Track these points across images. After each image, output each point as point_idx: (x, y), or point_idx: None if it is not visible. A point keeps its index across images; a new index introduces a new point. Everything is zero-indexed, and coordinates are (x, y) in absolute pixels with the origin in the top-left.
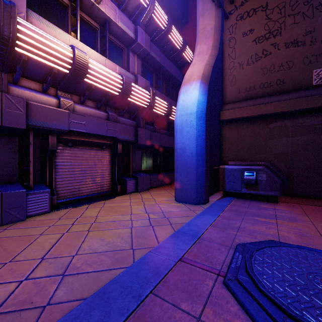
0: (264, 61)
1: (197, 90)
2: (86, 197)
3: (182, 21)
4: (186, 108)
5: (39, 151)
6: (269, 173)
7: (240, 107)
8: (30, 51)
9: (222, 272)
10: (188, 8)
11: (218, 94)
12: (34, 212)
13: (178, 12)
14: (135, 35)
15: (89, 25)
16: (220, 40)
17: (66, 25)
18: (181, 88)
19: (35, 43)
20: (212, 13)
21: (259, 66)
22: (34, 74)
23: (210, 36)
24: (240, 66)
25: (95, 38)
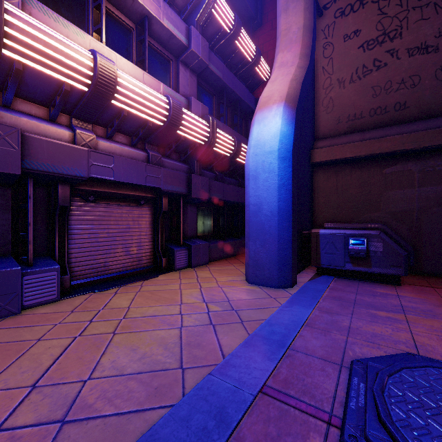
0: (377, 75)
1: (279, 117)
2: (116, 276)
3: (255, 22)
4: (263, 145)
5: (45, 208)
6: (387, 241)
7: (340, 144)
8: (27, 55)
9: (334, 419)
10: (263, 4)
11: (308, 125)
12: (35, 301)
13: (249, 10)
14: (188, 39)
15: (120, 24)
16: (312, 45)
17: (85, 23)
18: (256, 115)
19: (34, 43)
20: (299, 7)
21: (368, 83)
22: (35, 92)
23: (297, 40)
24: (340, 84)
25: (129, 43)
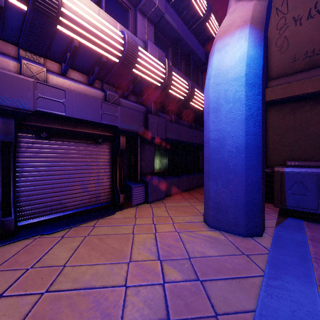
0: None
1: (245, 40)
2: (72, 214)
3: None
4: (226, 72)
5: None
6: None
7: (298, 80)
8: None
9: None
10: None
11: None
12: None
13: None
14: None
15: None
16: None
17: None
18: (215, 44)
19: None
20: None
21: None
22: None
23: None
24: (296, 22)
25: None
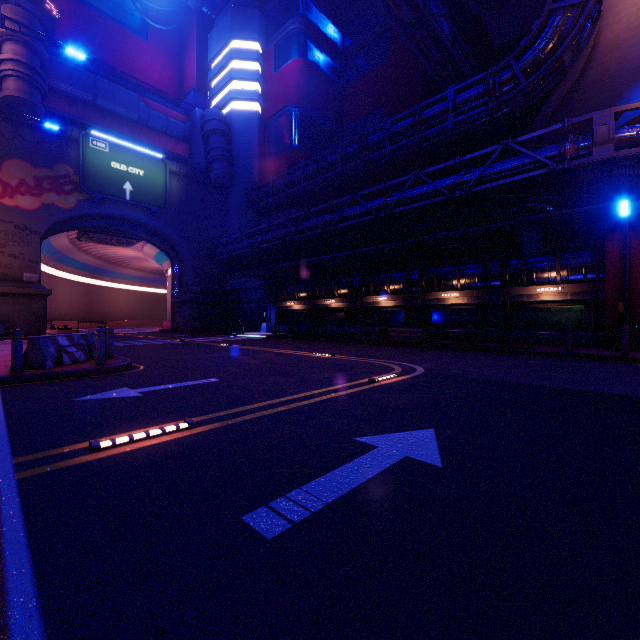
0: None
1: None
2: None
3: None
4: None
5: None
6: None
7: None
8: None
9: None
10: None
11: None
12: None
13: None
14: None
15: None
16: None
17: None
18: None
19: None
20: None
21: None
22: None
23: None
24: None
25: None
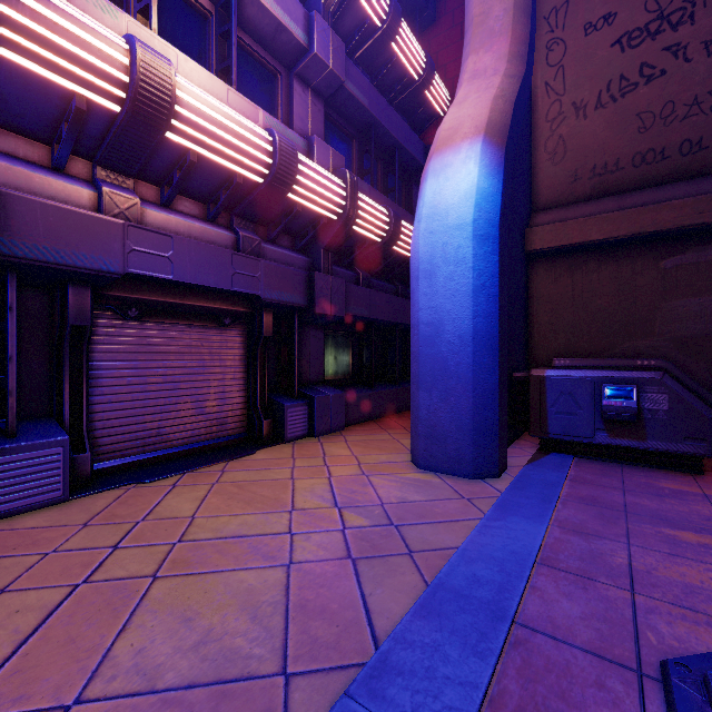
0: (646, 93)
1: (475, 162)
2: (179, 453)
3: (424, 15)
4: (445, 214)
5: (45, 330)
6: (677, 392)
7: (579, 217)
8: None
9: None
10: None
11: (521, 184)
12: (20, 502)
13: None
14: (308, 36)
15: (187, 5)
16: (530, 39)
17: None
18: (430, 161)
19: (10, 11)
20: None
21: (630, 107)
22: (23, 114)
23: (503, 30)
24: (579, 112)
25: (203, 39)
